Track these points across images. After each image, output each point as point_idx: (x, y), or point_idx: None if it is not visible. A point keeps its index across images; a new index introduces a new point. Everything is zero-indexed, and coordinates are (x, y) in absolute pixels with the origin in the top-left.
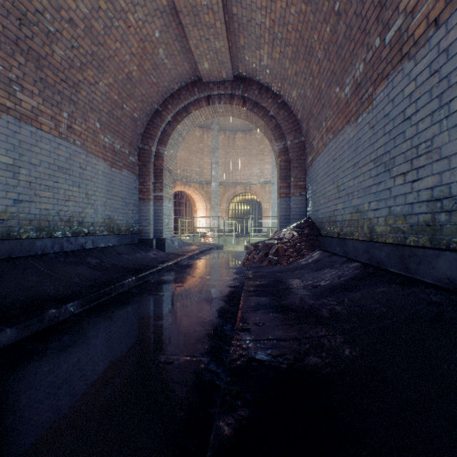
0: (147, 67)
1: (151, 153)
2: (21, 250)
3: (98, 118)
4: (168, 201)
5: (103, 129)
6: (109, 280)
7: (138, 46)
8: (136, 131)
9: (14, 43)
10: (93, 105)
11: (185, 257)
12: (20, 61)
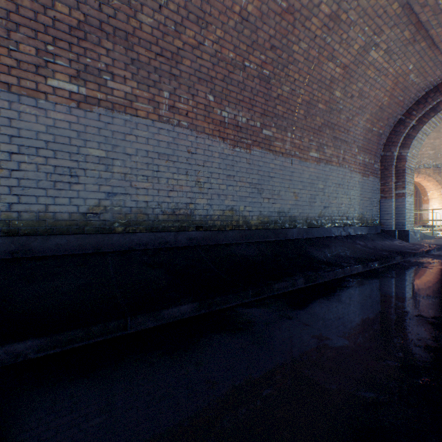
0: (395, 93)
1: (393, 158)
2: (327, 233)
3: (356, 145)
4: (408, 197)
5: (358, 151)
6: (383, 255)
7: (391, 83)
8: (378, 143)
9: (325, 125)
10: (354, 138)
11: (433, 248)
12: (326, 133)
